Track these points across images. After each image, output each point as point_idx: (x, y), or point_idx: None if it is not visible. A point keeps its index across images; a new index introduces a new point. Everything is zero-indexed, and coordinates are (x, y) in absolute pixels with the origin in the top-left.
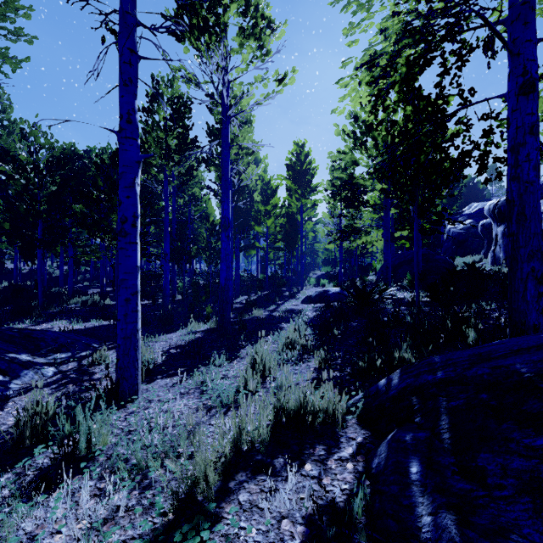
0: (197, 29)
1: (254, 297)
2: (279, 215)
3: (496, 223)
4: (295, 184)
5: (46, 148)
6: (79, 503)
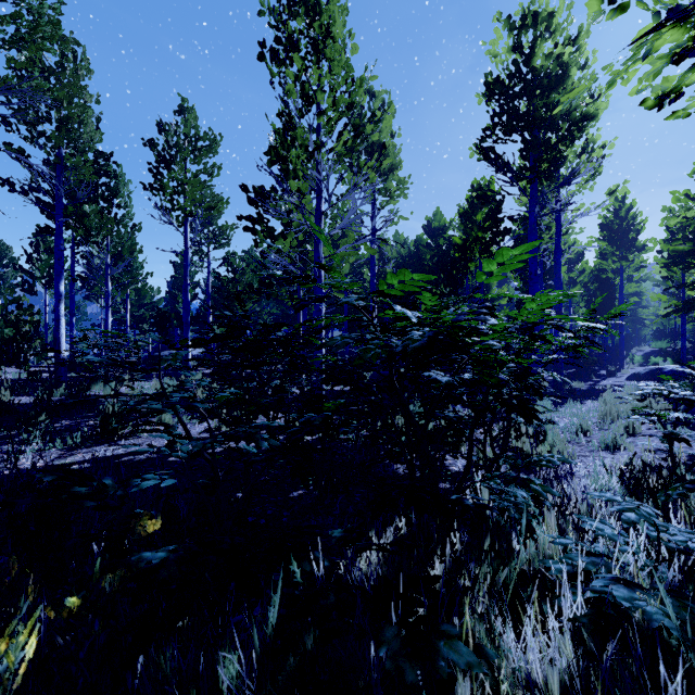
0: (539, 174)
1: None
2: (587, 282)
3: None
4: (612, 246)
5: (393, 258)
6: (560, 419)
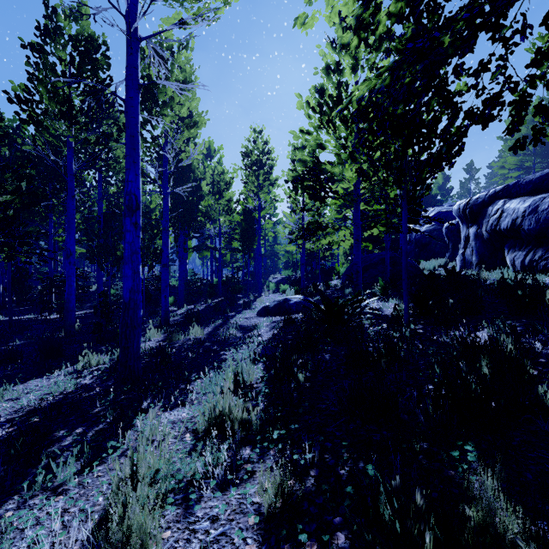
0: None
1: (202, 306)
2: (234, 211)
3: (466, 224)
4: (252, 175)
5: None
6: None
